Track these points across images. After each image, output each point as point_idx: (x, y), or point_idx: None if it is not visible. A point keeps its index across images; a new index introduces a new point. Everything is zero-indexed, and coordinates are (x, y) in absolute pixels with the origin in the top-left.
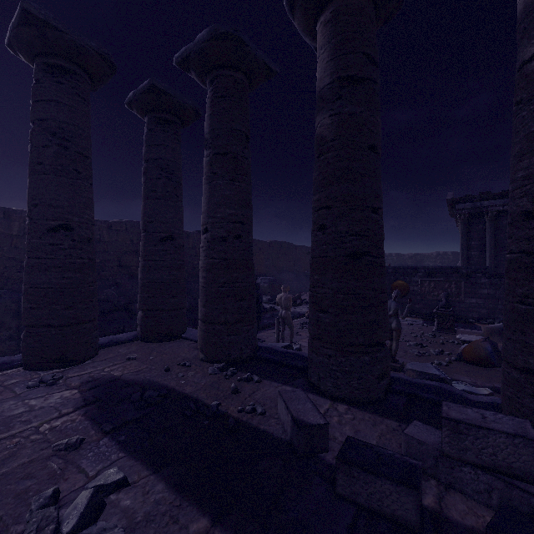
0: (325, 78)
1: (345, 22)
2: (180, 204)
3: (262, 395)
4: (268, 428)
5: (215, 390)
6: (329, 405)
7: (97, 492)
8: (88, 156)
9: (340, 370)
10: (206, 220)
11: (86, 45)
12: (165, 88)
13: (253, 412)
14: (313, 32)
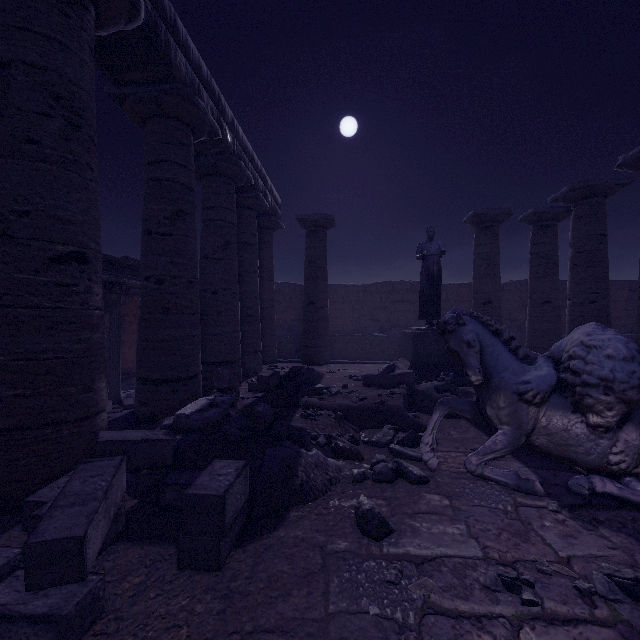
0: None
1: None
2: (556, 278)
3: None
4: None
5: None
6: None
7: None
8: (498, 264)
9: None
10: (569, 293)
11: (498, 213)
12: (543, 209)
13: None
14: None
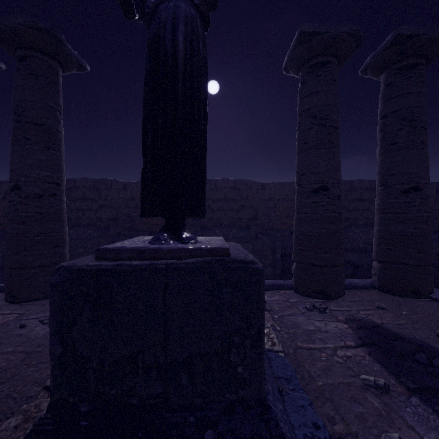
0: None
1: None
2: (426, 150)
3: None
4: None
5: None
6: None
7: None
8: (337, 127)
9: None
10: None
11: (340, 33)
12: (412, 31)
13: None
14: None
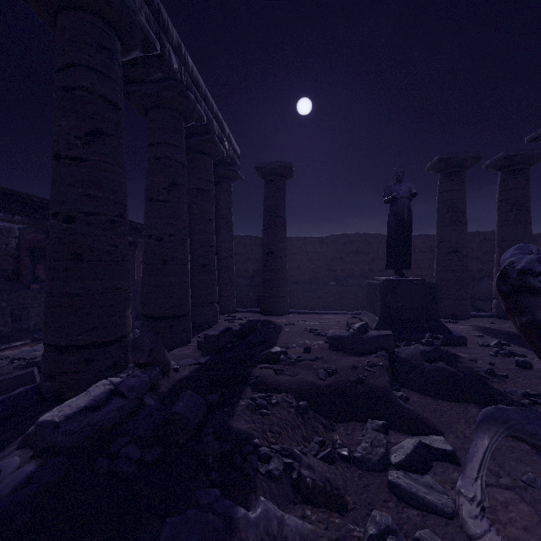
0: None
1: None
2: (529, 225)
3: None
4: None
5: None
6: None
7: (500, 341)
8: (465, 212)
9: None
10: None
11: (466, 157)
12: (516, 152)
13: None
14: None
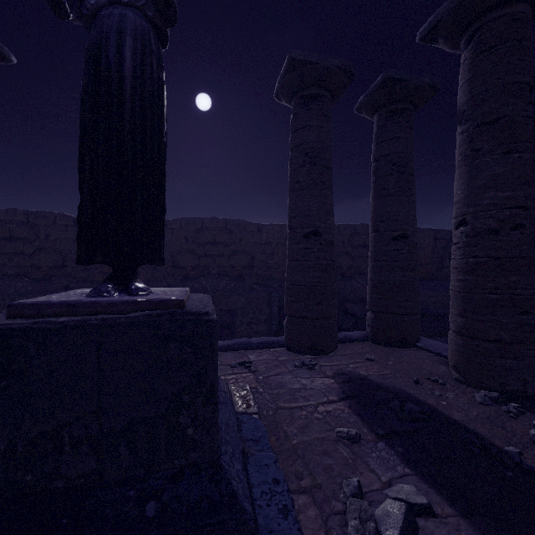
0: None
1: None
2: (413, 197)
3: None
4: None
5: (499, 428)
6: None
7: (409, 510)
8: (329, 167)
9: None
10: (463, 210)
11: (331, 66)
12: (400, 75)
13: None
14: None
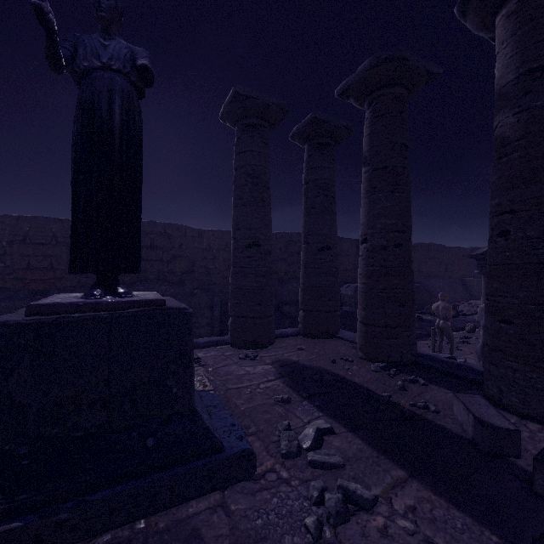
0: (508, 75)
1: (537, 8)
2: (335, 216)
3: (431, 396)
4: (444, 424)
5: (382, 384)
6: (515, 420)
7: (318, 430)
8: (268, 187)
9: (529, 386)
10: (365, 231)
11: (270, 103)
12: (324, 117)
13: (425, 409)
14: (489, 26)
